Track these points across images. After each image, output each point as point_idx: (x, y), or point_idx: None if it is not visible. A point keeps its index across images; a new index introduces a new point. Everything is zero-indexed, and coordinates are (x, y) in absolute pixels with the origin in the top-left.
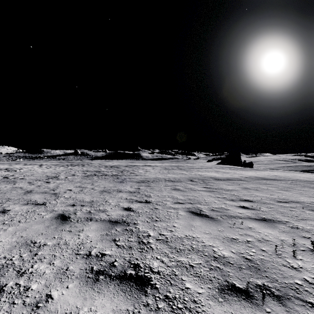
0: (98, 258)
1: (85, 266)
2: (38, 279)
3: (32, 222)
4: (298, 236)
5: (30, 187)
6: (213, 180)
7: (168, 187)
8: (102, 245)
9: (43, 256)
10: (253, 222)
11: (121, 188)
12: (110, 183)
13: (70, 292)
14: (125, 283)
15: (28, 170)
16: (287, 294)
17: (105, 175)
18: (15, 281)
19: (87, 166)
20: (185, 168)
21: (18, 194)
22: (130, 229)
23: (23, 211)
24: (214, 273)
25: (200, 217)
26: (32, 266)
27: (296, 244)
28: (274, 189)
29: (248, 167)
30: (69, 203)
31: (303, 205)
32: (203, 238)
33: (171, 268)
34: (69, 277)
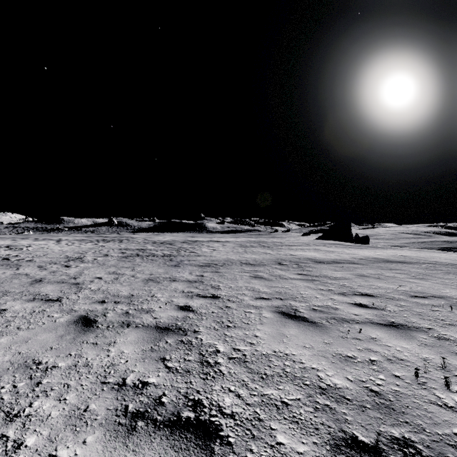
0: (137, 390)
1: (115, 403)
2: (37, 427)
3: (38, 328)
4: (448, 352)
5: (40, 274)
6: (312, 263)
7: (245, 273)
8: (144, 368)
9: (50, 387)
10: (377, 329)
11: (175, 275)
12: (160, 268)
13: (88, 451)
14: (178, 435)
15: (39, 249)
16: (444, 455)
17: (153, 256)
18: (1, 431)
19: (126, 241)
20: (270, 244)
21: (21, 284)
22: (188, 341)
23: (26, 312)
24: (322, 415)
25: (296, 320)
26: (31, 403)
27: (448, 365)
28: (404, 276)
29: (363, 243)
30: (97, 299)
31: (451, 302)
32: (301, 356)
33: (253, 408)
34: (88, 424)
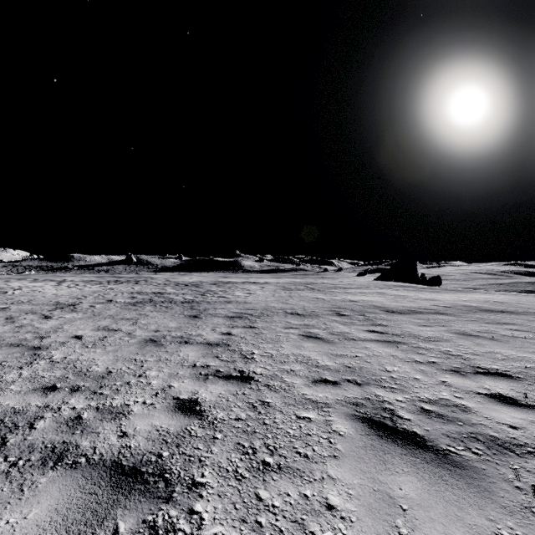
0: None
1: None
2: None
3: None
4: None
5: None
6: (382, 313)
7: (292, 330)
8: None
9: None
10: None
11: (191, 333)
12: (173, 320)
13: None
14: None
15: (28, 292)
16: None
17: (170, 302)
18: None
19: (143, 283)
20: (320, 287)
21: None
22: (166, 529)
23: None
24: None
25: (403, 446)
26: None
27: None
28: (529, 336)
29: (434, 285)
30: (46, 382)
31: None
32: None
33: None
34: None
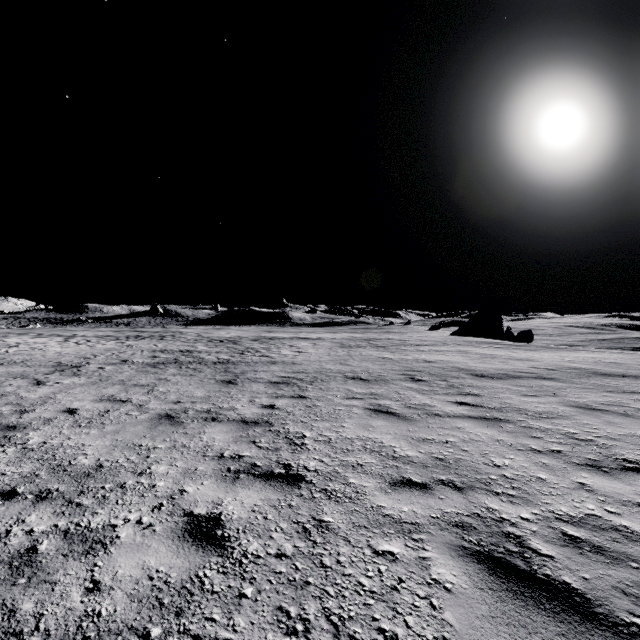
0: None
1: None
2: None
3: None
4: None
5: None
6: (469, 377)
7: (355, 401)
8: None
9: None
10: None
11: (221, 406)
12: (200, 387)
13: None
14: None
15: (26, 350)
16: None
17: (199, 363)
18: None
19: (169, 339)
20: (385, 343)
21: None
22: None
23: None
24: None
25: (556, 614)
26: None
27: None
28: None
29: (524, 341)
30: (5, 483)
31: None
32: None
33: None
34: None
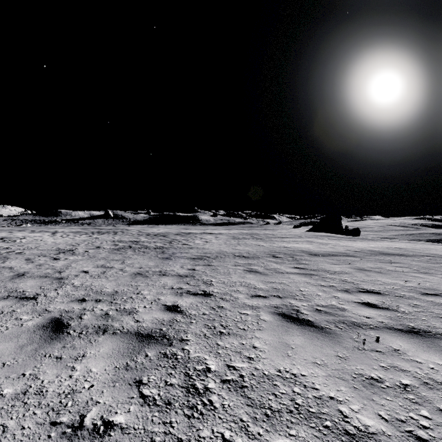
0: (96, 437)
1: None
2: None
3: None
4: None
5: (25, 267)
6: (307, 255)
7: (238, 267)
8: (112, 397)
9: None
10: (397, 337)
11: (166, 269)
12: (150, 261)
13: None
14: None
15: (32, 241)
16: None
17: (145, 248)
18: None
19: (120, 233)
20: (262, 236)
21: (1, 279)
22: (172, 354)
23: None
24: None
25: (300, 325)
26: None
27: None
28: (406, 270)
29: (354, 235)
30: (77, 297)
31: None
32: (313, 378)
33: None
34: None
